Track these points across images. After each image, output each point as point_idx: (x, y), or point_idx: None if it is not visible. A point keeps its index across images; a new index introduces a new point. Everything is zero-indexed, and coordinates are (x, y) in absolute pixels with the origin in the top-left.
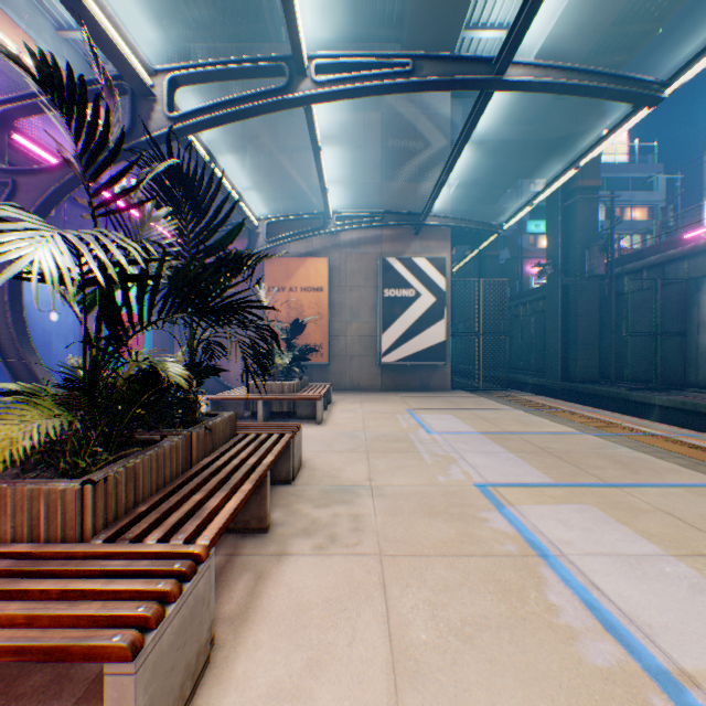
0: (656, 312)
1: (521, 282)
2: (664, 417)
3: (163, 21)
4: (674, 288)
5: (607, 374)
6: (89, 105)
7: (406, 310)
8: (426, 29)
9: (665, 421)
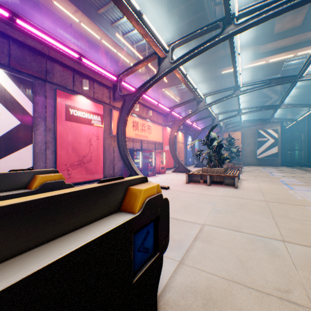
0: None
1: None
2: None
3: (201, 85)
4: None
5: None
6: (178, 99)
7: (264, 144)
8: (270, 71)
9: None
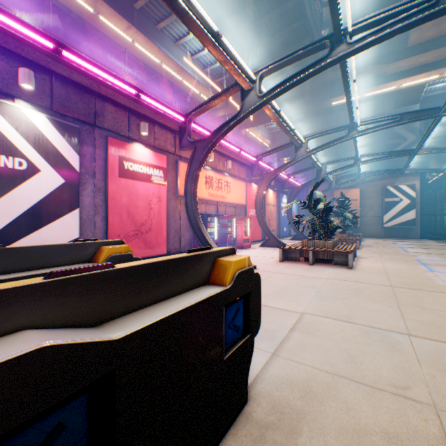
0: None
1: None
2: None
3: (300, 122)
4: None
5: None
6: (267, 142)
7: (394, 206)
8: (403, 99)
9: None
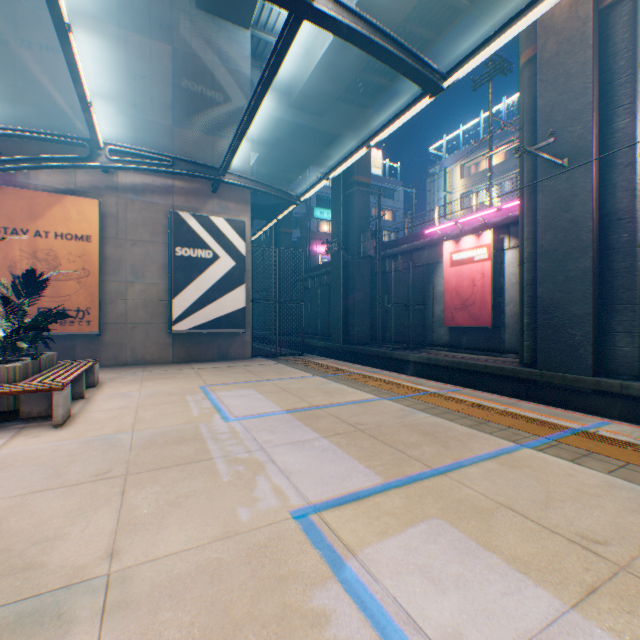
0: (410, 288)
1: (310, 259)
2: (417, 370)
3: None
4: (419, 270)
5: (375, 337)
6: None
7: (203, 273)
8: None
9: (418, 374)
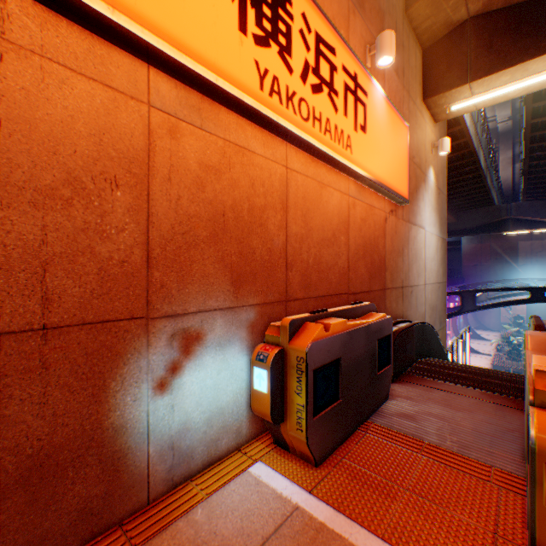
0: None
1: None
2: None
3: None
4: None
5: None
6: None
7: None
8: None
9: None
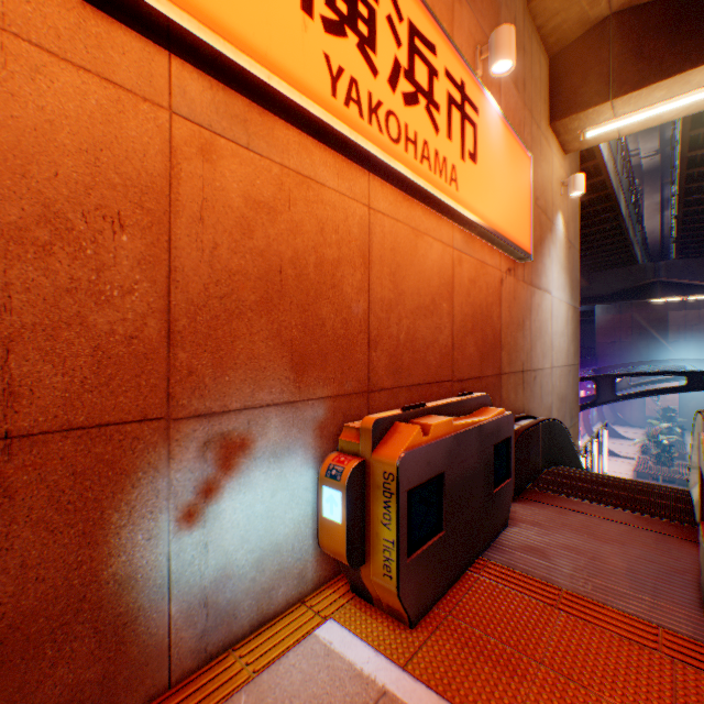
0: None
1: None
2: None
3: None
4: None
5: None
6: None
7: None
8: None
9: None
